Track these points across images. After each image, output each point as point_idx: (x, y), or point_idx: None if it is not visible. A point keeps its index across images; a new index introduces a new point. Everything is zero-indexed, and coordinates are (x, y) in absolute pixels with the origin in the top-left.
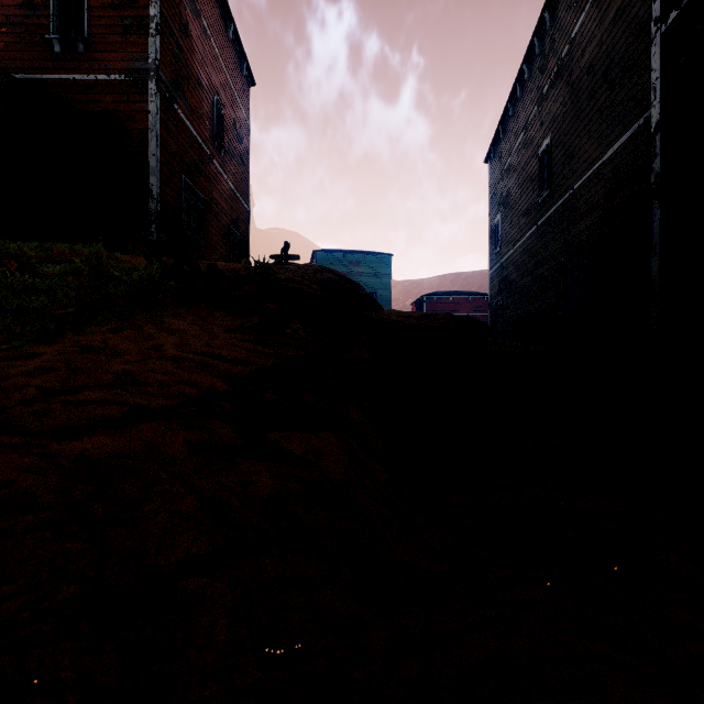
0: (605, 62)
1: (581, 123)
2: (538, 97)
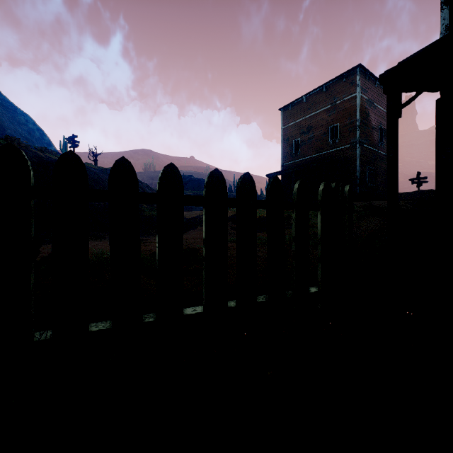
0: None
1: None
2: None
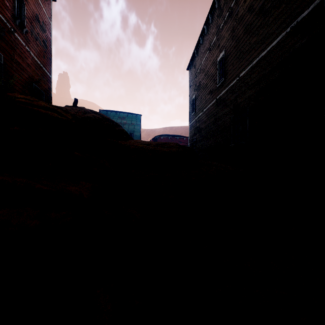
0: (261, 1)
1: (244, 40)
2: (217, 31)
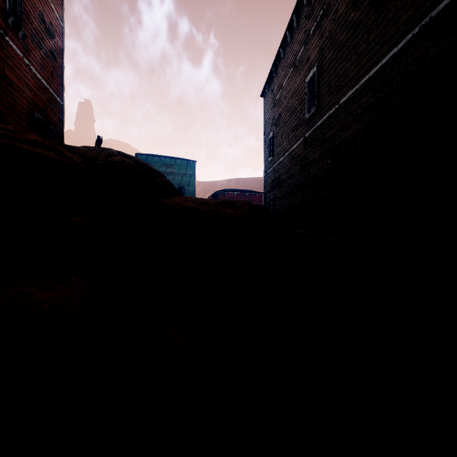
0: None
1: (346, 49)
2: (305, 38)
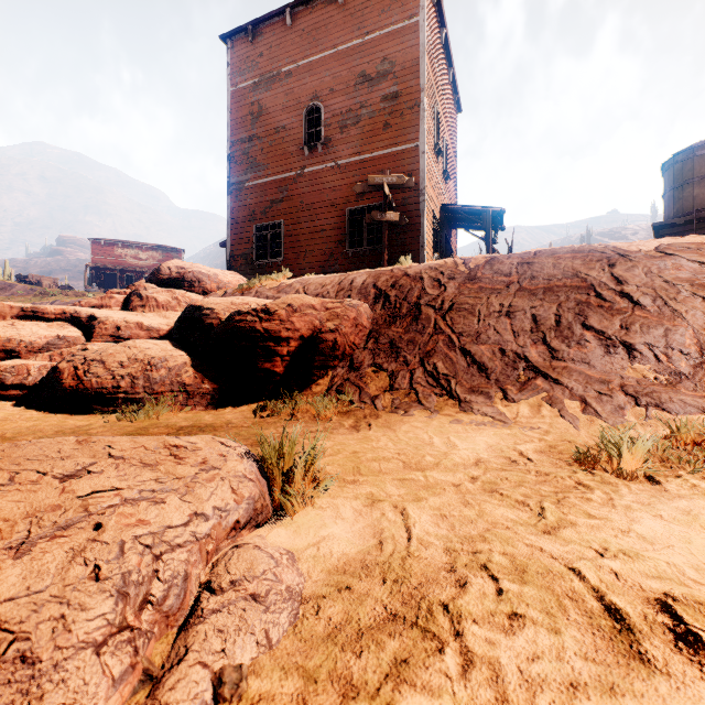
0: None
1: None
2: None
